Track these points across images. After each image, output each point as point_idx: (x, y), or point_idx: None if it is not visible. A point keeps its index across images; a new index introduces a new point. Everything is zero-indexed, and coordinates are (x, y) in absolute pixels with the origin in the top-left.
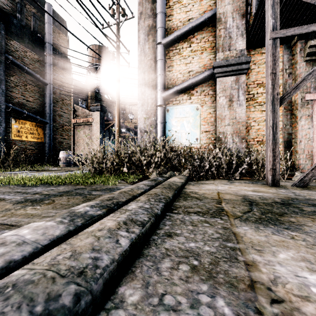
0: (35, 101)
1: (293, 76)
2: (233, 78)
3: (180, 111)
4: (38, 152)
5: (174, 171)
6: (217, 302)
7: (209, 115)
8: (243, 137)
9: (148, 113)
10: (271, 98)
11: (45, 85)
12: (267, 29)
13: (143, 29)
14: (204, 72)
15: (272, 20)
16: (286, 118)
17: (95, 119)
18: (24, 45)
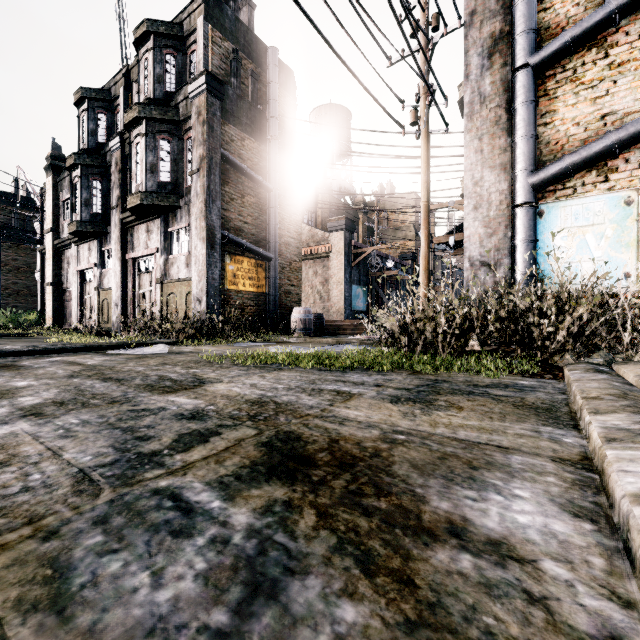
0: (254, 222)
1: None
2: None
3: (577, 213)
4: (258, 311)
5: (588, 351)
6: None
7: None
8: None
9: (490, 225)
10: None
11: (268, 193)
12: None
13: (479, 46)
14: None
15: None
16: None
17: (334, 246)
18: (241, 128)
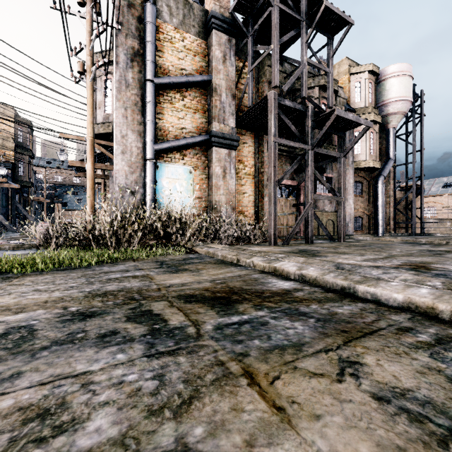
0: None
1: (259, 161)
2: (226, 151)
3: (173, 171)
4: None
5: None
6: None
7: (202, 181)
8: (234, 207)
9: (132, 166)
10: (273, 184)
11: None
12: (271, 133)
13: (125, 49)
14: (201, 136)
15: (274, 128)
16: (256, 194)
17: None
18: None
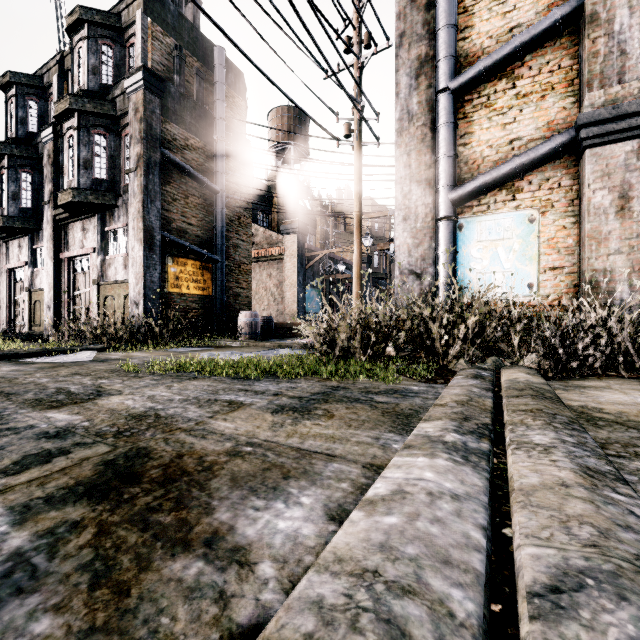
0: (199, 224)
1: None
2: (630, 145)
3: (490, 228)
4: (203, 314)
5: (490, 356)
6: None
7: (562, 233)
8: None
9: (417, 236)
10: None
11: (215, 194)
12: None
13: (407, 67)
14: (551, 140)
15: None
16: None
17: (288, 248)
18: (185, 127)
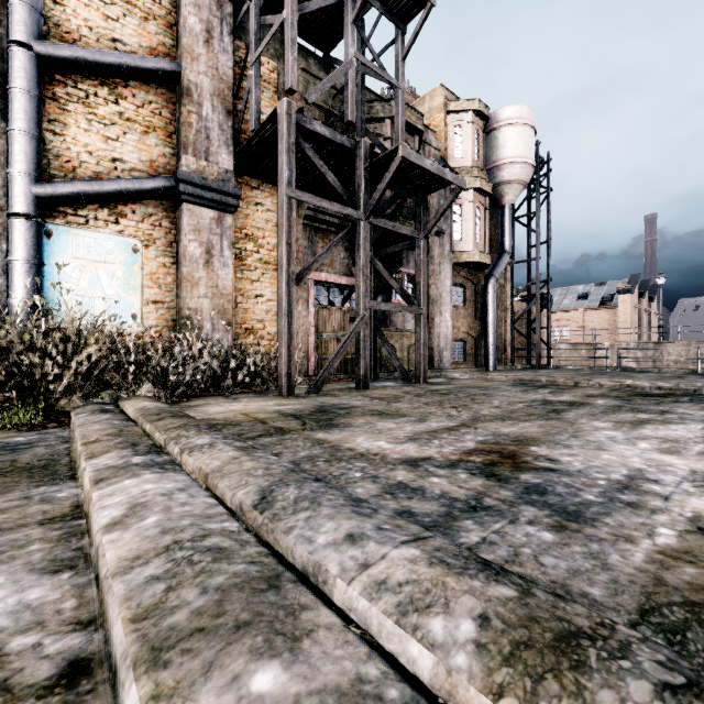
0: None
1: None
2: (213, 213)
3: (91, 246)
4: None
5: (100, 390)
6: (357, 464)
7: (163, 270)
8: (230, 321)
9: None
10: (287, 277)
11: None
12: (282, 180)
13: None
14: (155, 179)
15: (288, 171)
16: None
17: None
18: None
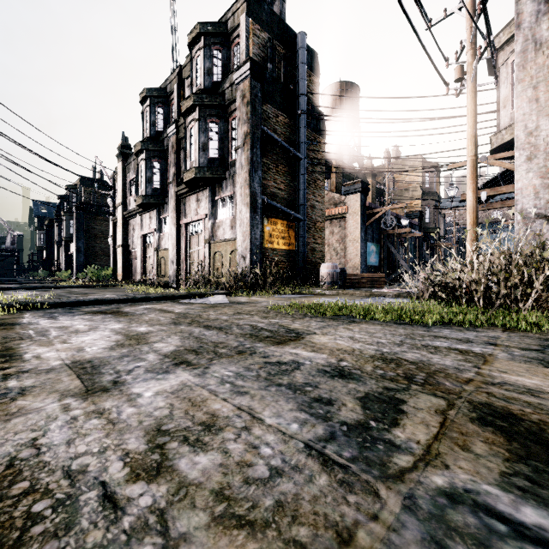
0: (286, 188)
1: None
2: None
3: None
4: (289, 266)
5: None
6: None
7: None
8: None
9: (548, 175)
10: None
11: (298, 162)
12: None
13: None
14: None
15: None
16: None
17: (350, 207)
18: (276, 106)
